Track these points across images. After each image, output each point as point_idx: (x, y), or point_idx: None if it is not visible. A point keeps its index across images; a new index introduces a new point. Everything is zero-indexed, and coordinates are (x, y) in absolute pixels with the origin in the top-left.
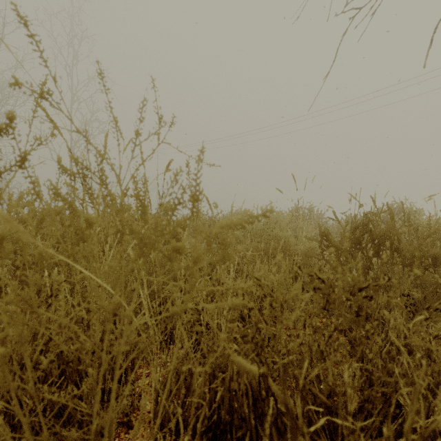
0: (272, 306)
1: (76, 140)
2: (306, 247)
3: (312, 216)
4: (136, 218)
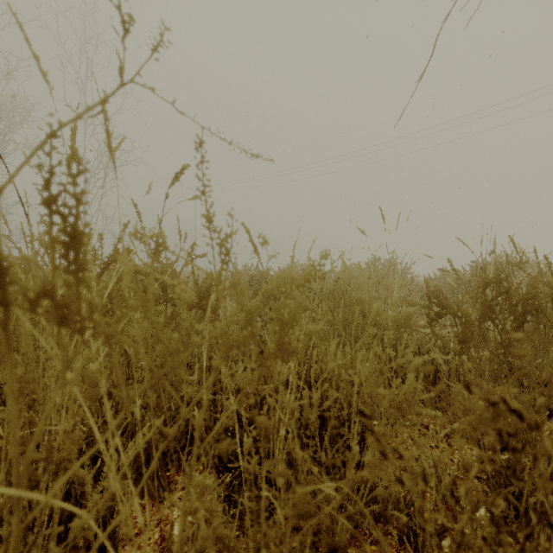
0: (398, 479)
1: (91, 175)
2: (400, 315)
3: (395, 271)
4: (140, 271)
